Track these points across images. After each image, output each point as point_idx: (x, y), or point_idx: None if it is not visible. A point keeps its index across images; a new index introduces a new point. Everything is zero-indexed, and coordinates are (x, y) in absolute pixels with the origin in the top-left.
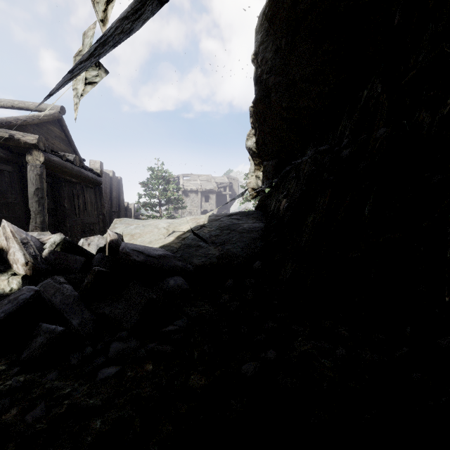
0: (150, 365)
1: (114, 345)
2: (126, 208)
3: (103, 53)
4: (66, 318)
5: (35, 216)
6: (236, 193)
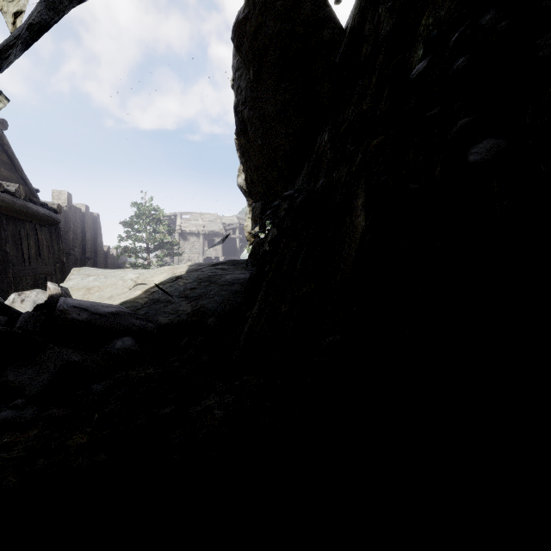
0: (37, 431)
1: (4, 413)
2: (105, 254)
3: None
4: None
5: None
6: None
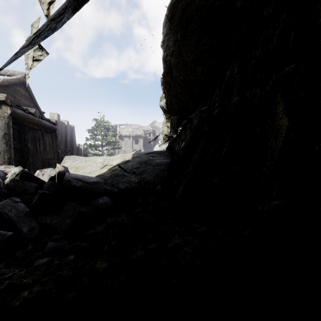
0: (72, 256)
1: (49, 244)
2: (77, 148)
3: (36, 43)
4: (18, 227)
5: (3, 154)
6: (158, 137)
